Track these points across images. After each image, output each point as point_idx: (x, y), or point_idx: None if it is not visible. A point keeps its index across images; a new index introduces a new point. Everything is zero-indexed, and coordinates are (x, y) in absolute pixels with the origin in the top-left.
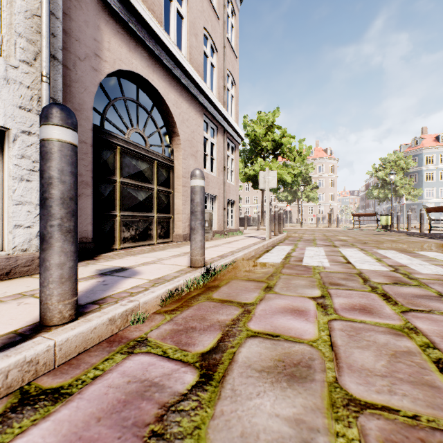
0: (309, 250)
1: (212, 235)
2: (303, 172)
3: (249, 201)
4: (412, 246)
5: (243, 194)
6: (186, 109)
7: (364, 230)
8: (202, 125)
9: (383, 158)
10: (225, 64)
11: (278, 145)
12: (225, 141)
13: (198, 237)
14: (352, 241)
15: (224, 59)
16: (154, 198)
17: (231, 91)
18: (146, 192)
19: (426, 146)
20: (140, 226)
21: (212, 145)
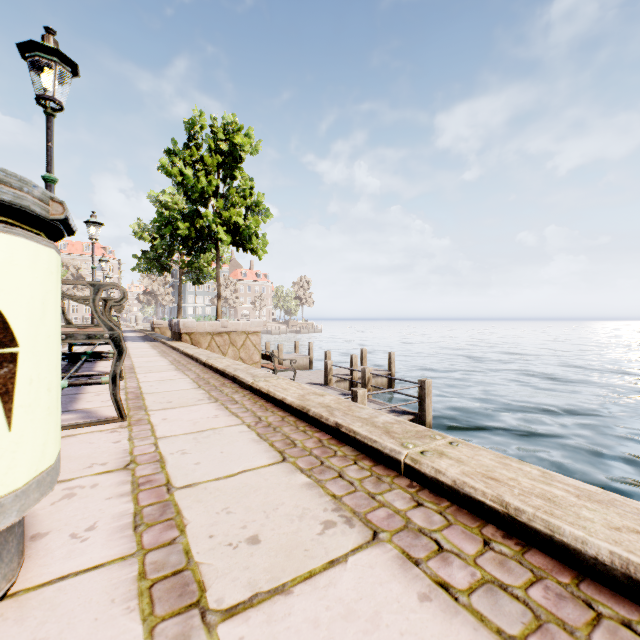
0: None
1: None
2: (74, 272)
3: None
4: None
5: None
6: None
7: None
8: None
9: None
10: None
11: None
12: None
13: None
14: None
15: None
16: None
17: None
18: None
19: None
20: None
21: None
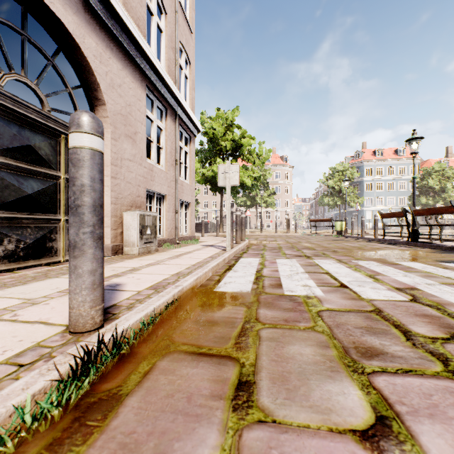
0: (282, 264)
1: (159, 245)
2: (261, 177)
3: (207, 206)
4: (385, 255)
5: (202, 198)
6: (118, 69)
7: (321, 236)
8: (144, 100)
9: (332, 168)
10: (177, 33)
11: (238, 145)
12: (177, 128)
13: (84, 263)
14: (320, 249)
15: (176, 26)
16: (59, 191)
17: (185, 71)
18: (42, 180)
19: (366, 159)
20: (29, 235)
21: (159, 131)
